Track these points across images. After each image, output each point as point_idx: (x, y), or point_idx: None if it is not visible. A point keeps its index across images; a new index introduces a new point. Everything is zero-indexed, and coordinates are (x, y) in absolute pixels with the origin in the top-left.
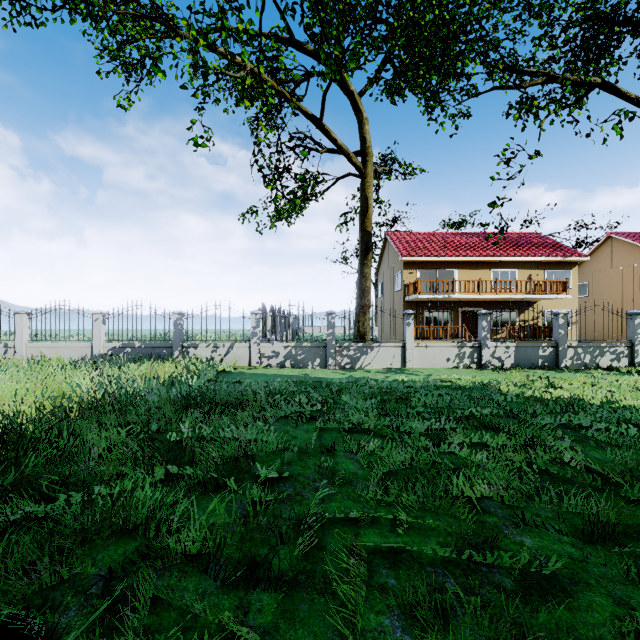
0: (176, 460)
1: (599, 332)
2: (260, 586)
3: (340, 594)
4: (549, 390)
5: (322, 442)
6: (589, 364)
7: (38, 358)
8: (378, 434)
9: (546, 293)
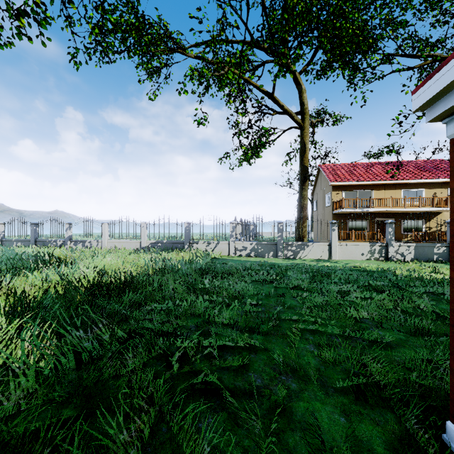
0: (206, 294)
1: None
2: (255, 334)
3: (289, 334)
4: (432, 274)
5: (277, 292)
6: None
7: (113, 248)
8: (309, 291)
9: (447, 206)
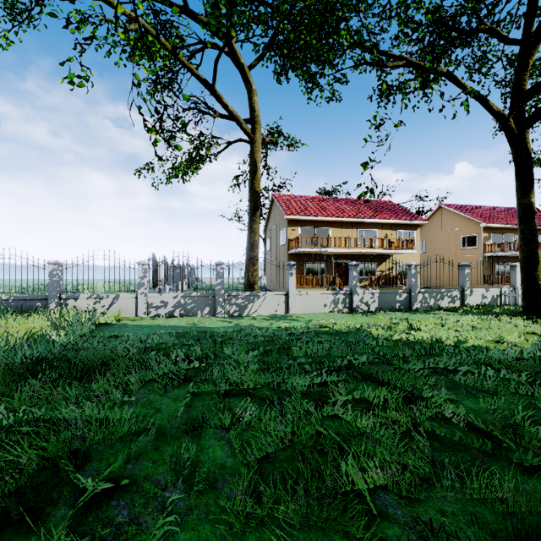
0: None
1: (433, 280)
2: None
3: None
4: (411, 332)
5: (190, 415)
6: (433, 306)
7: None
8: (257, 396)
9: (399, 249)
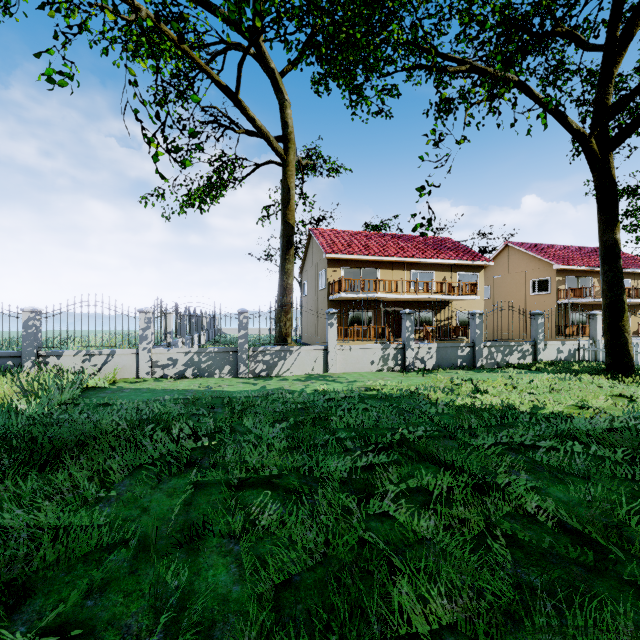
0: None
1: (499, 331)
2: None
3: None
4: (477, 396)
5: (189, 516)
6: (501, 363)
7: None
8: (282, 487)
9: (459, 294)
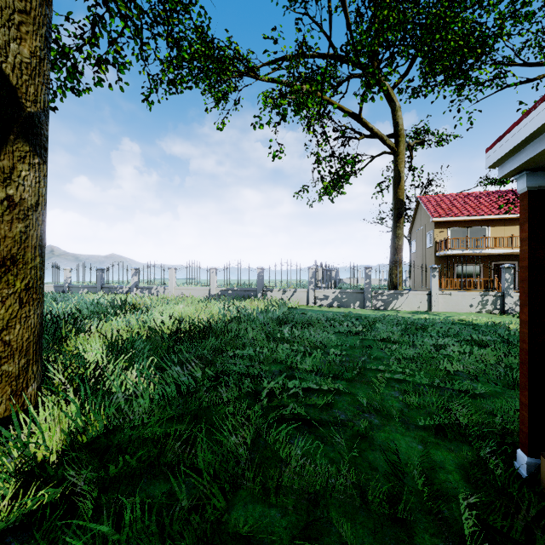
0: (287, 343)
1: None
2: (339, 380)
3: (373, 380)
4: None
5: (363, 344)
6: None
7: (180, 296)
8: (399, 343)
9: None
